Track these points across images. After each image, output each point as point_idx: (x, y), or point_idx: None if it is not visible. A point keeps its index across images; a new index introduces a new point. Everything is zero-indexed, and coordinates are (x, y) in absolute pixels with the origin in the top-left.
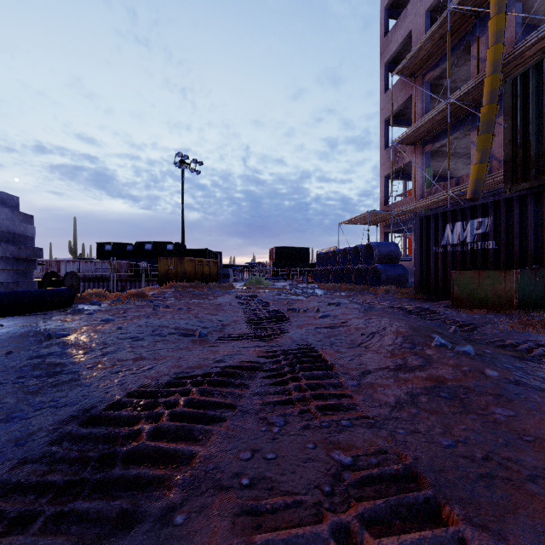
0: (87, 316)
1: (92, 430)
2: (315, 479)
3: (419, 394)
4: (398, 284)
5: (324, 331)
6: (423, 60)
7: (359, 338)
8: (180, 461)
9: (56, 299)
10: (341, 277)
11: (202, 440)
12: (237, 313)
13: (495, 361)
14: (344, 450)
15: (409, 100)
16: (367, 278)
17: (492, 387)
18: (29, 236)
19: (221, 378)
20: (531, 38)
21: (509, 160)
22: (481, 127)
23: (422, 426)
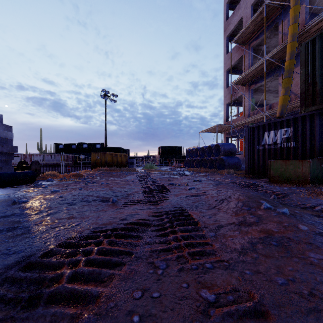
0: (42, 188)
1: (27, 274)
2: (189, 315)
3: (256, 243)
4: (235, 168)
5: (191, 198)
6: (249, 34)
7: (214, 203)
8: (88, 300)
9: (24, 178)
10: (200, 164)
11: (106, 281)
12: (137, 187)
13: (303, 218)
14: (209, 288)
15: (241, 58)
16: (216, 165)
17: (305, 237)
18: (9, 139)
19: (124, 231)
20: (315, 20)
21: (303, 93)
22: (285, 73)
23: (262, 267)
